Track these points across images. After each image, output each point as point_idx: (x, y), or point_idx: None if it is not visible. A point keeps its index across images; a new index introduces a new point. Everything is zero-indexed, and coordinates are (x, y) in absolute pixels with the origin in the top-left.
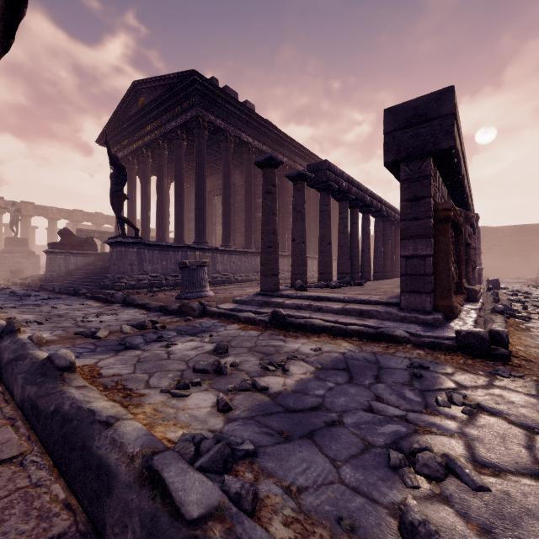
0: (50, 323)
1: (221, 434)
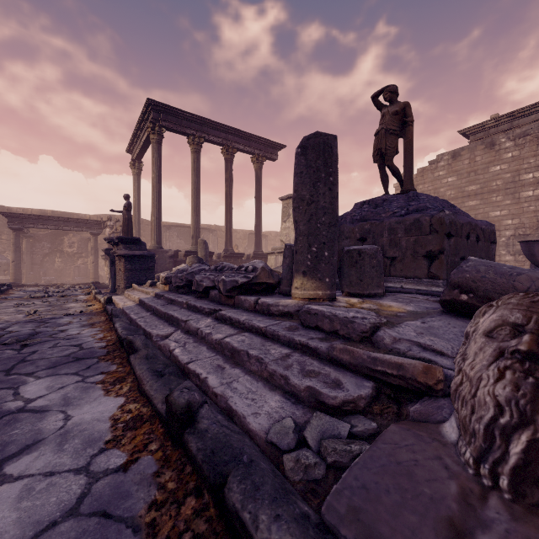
0: (70, 301)
1: (82, 288)
